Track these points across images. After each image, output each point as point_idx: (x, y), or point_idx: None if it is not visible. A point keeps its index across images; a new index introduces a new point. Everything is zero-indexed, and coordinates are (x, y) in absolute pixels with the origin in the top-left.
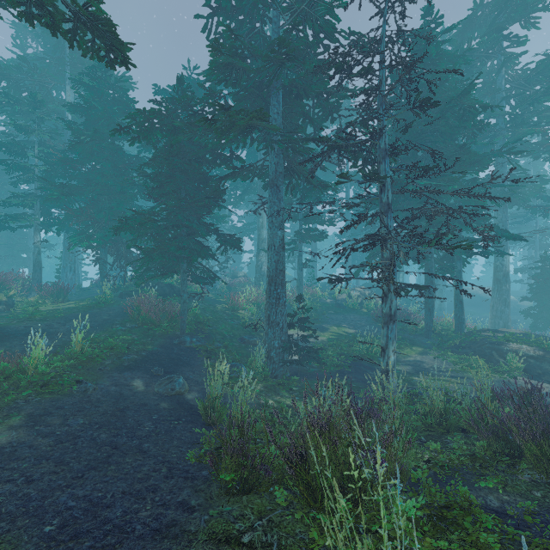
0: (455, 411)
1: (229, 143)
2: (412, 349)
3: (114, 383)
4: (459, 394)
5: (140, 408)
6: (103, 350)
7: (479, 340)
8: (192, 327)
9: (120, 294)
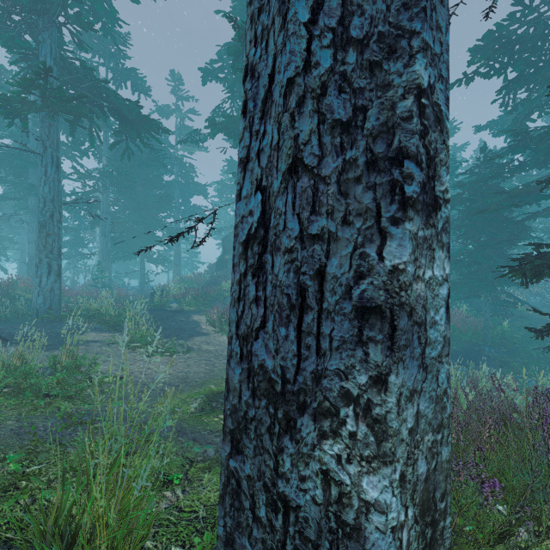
0: None
1: None
2: None
3: None
4: None
5: None
6: None
7: None
8: (495, 341)
9: None
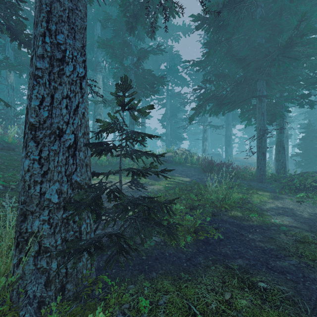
0: None
1: None
2: (258, 194)
3: None
4: None
5: None
6: None
7: None
8: None
9: None
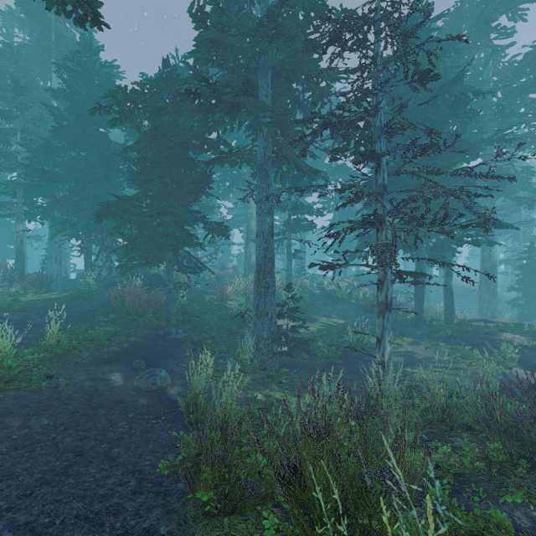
0: (459, 406)
1: (216, 127)
2: (402, 339)
3: (90, 378)
4: (462, 388)
5: (115, 406)
6: (82, 342)
7: (471, 330)
8: (179, 318)
9: (106, 284)
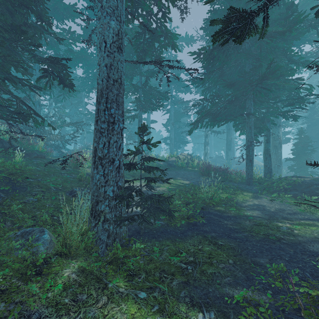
0: None
1: None
2: (243, 194)
3: None
4: None
5: None
6: None
7: (300, 183)
8: None
9: None
